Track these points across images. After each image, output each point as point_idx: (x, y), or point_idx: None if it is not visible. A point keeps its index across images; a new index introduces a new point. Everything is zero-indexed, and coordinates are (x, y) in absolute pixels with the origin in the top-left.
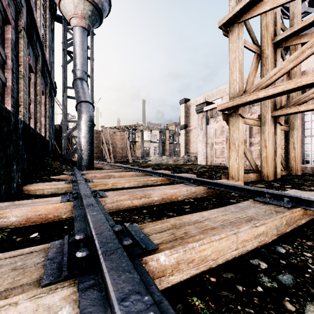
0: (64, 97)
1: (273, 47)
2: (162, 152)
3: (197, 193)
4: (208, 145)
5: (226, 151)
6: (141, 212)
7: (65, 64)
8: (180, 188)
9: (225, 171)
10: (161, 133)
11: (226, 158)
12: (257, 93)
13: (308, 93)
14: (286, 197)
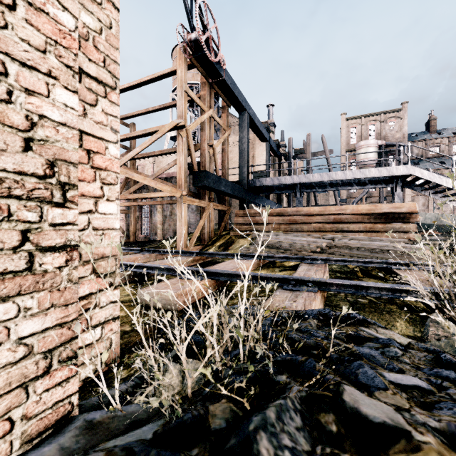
0: None
1: None
2: None
3: None
4: None
5: None
6: None
7: None
8: None
9: None
10: None
11: None
12: None
13: None
14: None
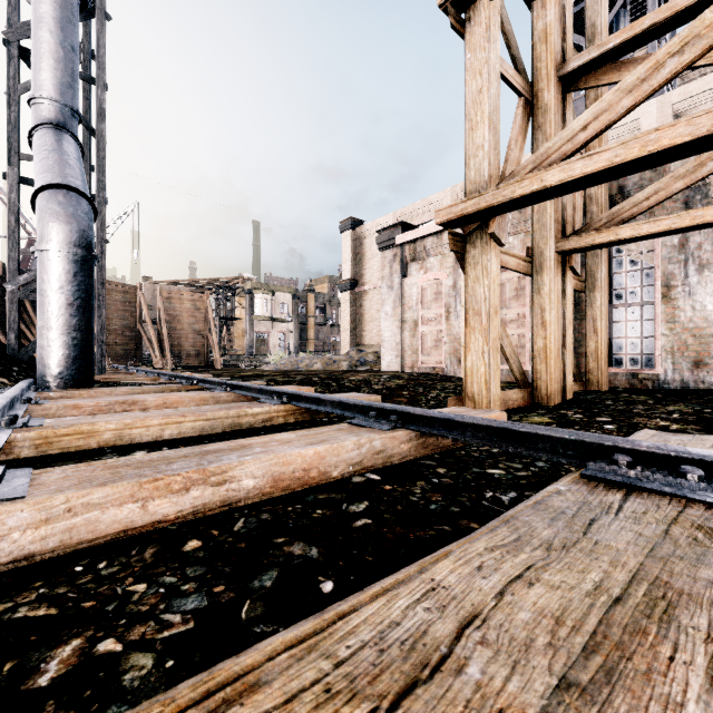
0: (9, 179)
1: (559, 87)
2: (299, 345)
3: (391, 452)
4: (407, 325)
5: (448, 339)
6: (176, 551)
7: (10, 84)
8: (336, 440)
9: (447, 387)
10: (296, 299)
11: (448, 356)
12: (543, 175)
13: (638, 199)
14: (685, 464)
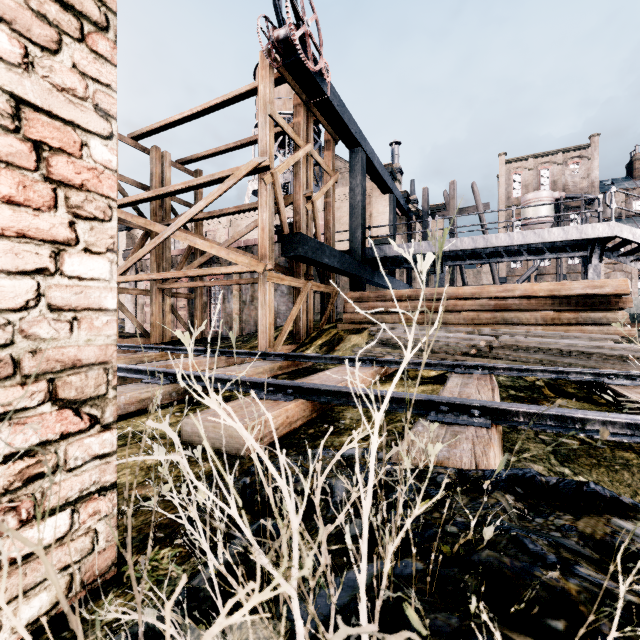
0: None
1: None
2: None
3: None
4: (139, 307)
5: None
6: None
7: None
8: None
9: None
10: None
11: None
12: None
13: None
14: None
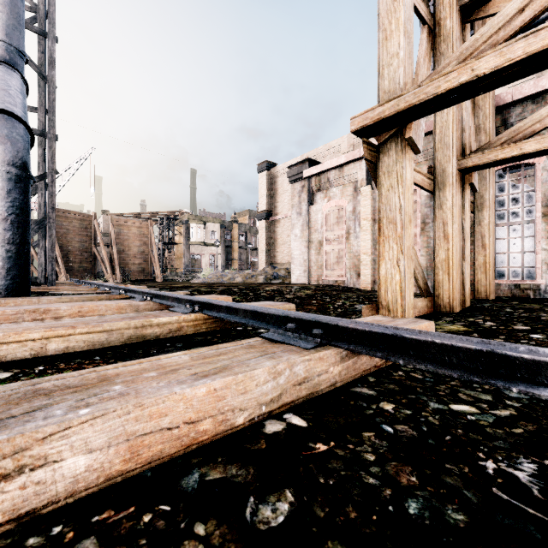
0: None
1: (460, 16)
2: (225, 264)
3: (318, 379)
4: (313, 245)
5: (348, 256)
6: None
7: None
8: (243, 367)
9: (351, 296)
10: (223, 228)
11: (348, 270)
12: (474, 64)
13: (541, 115)
14: None
